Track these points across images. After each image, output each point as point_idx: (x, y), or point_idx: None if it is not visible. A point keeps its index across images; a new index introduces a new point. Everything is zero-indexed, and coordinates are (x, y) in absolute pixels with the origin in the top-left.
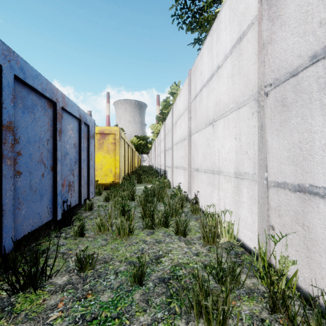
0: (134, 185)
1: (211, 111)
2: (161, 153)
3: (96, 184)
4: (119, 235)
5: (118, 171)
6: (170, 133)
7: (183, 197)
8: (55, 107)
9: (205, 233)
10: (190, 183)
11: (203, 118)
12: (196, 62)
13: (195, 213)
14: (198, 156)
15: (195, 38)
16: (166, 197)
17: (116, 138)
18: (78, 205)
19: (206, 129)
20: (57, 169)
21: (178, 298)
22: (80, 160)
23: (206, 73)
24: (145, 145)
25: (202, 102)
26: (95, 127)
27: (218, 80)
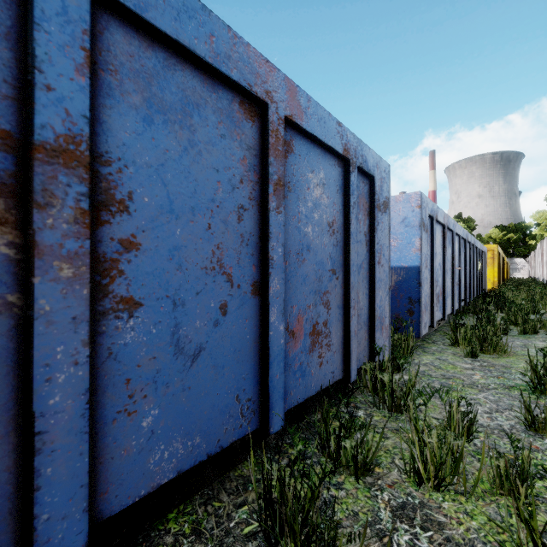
0: None
1: None
2: None
3: None
4: None
5: (497, 280)
6: None
7: None
8: (482, 252)
9: None
10: None
11: None
12: None
13: None
14: None
15: None
16: None
17: (495, 254)
18: None
19: None
20: (482, 276)
21: (541, 307)
22: (484, 272)
23: None
24: (519, 241)
25: None
26: None
27: None
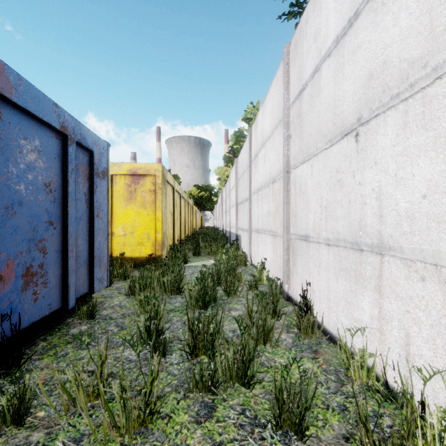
0: (188, 258)
1: (350, 103)
2: (231, 208)
3: (119, 260)
4: (115, 428)
5: (161, 237)
6: (246, 174)
7: (278, 294)
8: None
9: (370, 444)
10: (288, 263)
11: (323, 127)
12: (302, 21)
13: (306, 333)
14: (309, 210)
15: (292, 3)
16: (241, 289)
17: (157, 183)
18: (60, 310)
19: (332, 149)
20: None
21: None
22: (66, 218)
23: (331, 25)
24: (208, 198)
25: (321, 94)
26: (122, 165)
27: (376, 15)
